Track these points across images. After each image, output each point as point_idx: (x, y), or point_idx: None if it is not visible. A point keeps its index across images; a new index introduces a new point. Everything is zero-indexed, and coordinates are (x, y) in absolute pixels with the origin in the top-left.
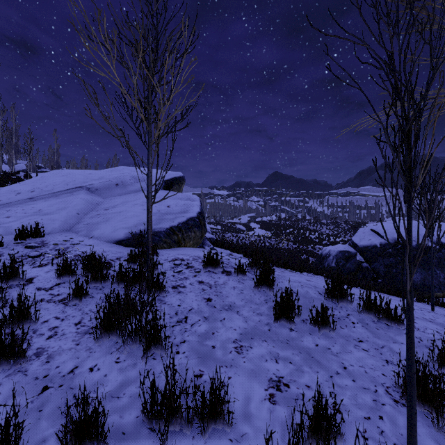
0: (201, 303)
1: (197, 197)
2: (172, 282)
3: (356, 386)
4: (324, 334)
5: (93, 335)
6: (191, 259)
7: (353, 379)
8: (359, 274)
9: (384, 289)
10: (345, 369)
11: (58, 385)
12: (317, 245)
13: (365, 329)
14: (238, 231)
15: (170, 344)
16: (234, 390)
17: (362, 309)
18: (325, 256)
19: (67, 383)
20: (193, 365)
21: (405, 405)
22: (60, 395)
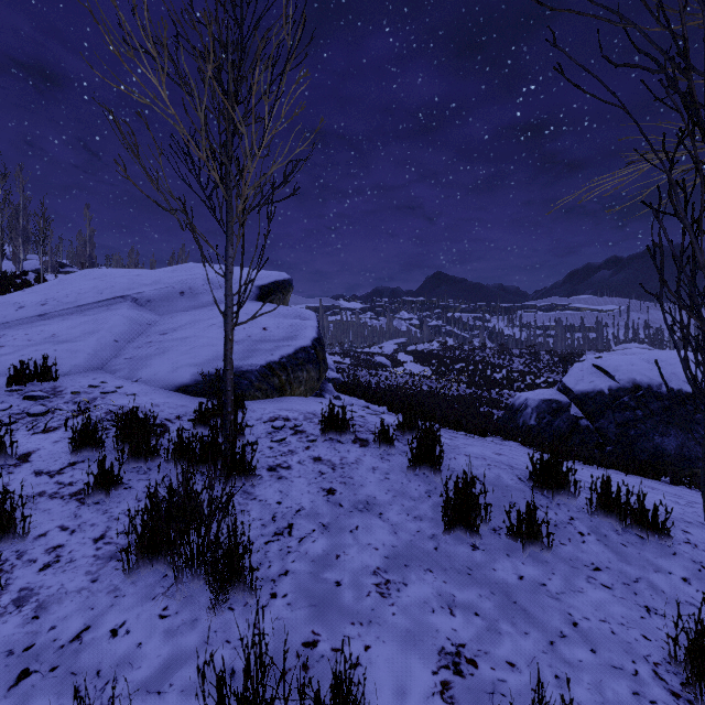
0: (317, 498)
1: (313, 314)
2: (267, 459)
3: (598, 662)
4: (532, 556)
5: (124, 562)
6: (301, 418)
7: (592, 649)
8: (575, 437)
9: (617, 464)
10: (576, 627)
11: (48, 667)
12: (505, 389)
13: (603, 545)
14: (379, 367)
15: (260, 578)
16: (376, 674)
17: (595, 508)
18: (519, 409)
19: (65, 662)
20: (301, 621)
21: (693, 702)
22: (51, 690)
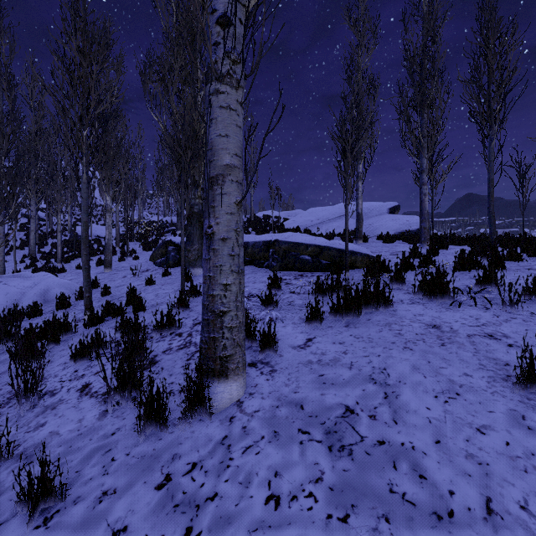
0: None
1: (418, 217)
2: None
3: None
4: None
5: None
6: None
7: None
8: None
9: None
10: None
11: None
12: None
13: None
14: None
15: None
16: None
17: None
18: None
19: None
20: None
21: None
22: None
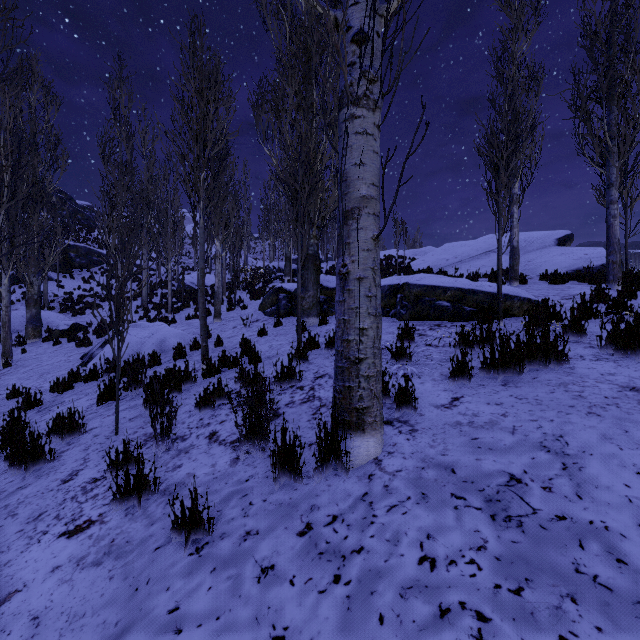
0: None
1: (602, 248)
2: None
3: None
4: None
5: None
6: None
7: None
8: None
9: None
10: None
11: None
12: None
13: None
14: None
15: None
16: None
17: None
18: None
19: None
20: None
21: None
22: None
